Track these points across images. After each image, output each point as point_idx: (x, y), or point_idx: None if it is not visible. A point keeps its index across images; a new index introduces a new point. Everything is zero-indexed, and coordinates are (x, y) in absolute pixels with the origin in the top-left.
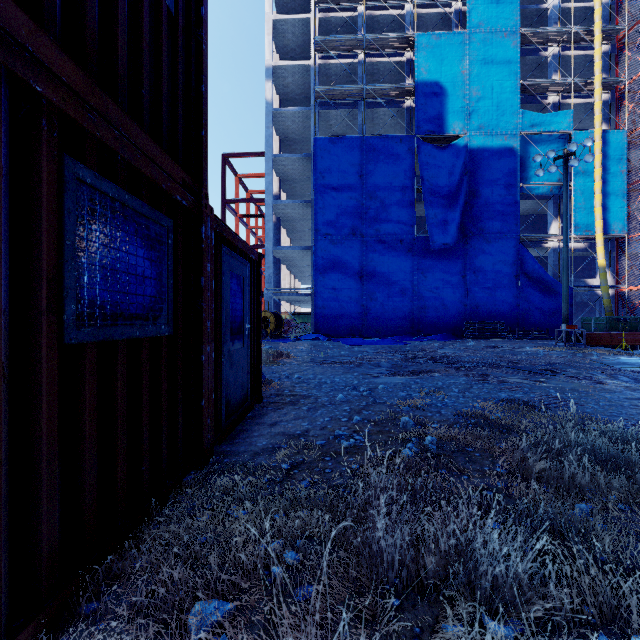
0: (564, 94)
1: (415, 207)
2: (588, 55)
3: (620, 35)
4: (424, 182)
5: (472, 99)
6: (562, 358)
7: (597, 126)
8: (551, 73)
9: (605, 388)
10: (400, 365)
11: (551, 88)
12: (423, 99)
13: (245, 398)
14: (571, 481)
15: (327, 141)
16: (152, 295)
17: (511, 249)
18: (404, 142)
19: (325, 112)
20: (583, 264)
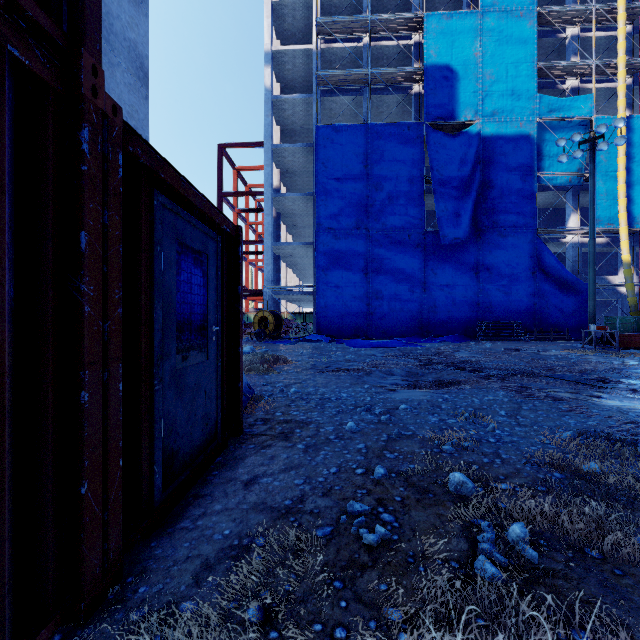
0: (584, 78)
1: (424, 199)
2: (609, 36)
3: None
4: (434, 172)
5: (485, 83)
6: (603, 364)
7: (621, 111)
8: (569, 56)
9: None
10: (416, 372)
11: (570, 71)
12: (433, 83)
13: (211, 436)
14: None
15: (330, 129)
16: None
17: (527, 244)
18: (412, 130)
19: (328, 99)
20: (604, 260)
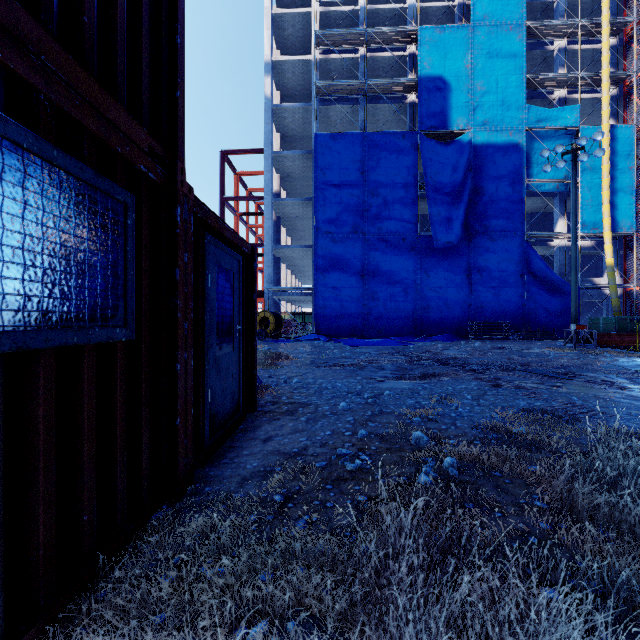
0: (570, 89)
1: (418, 204)
2: (595, 49)
3: (628, 28)
4: (427, 179)
5: (476, 94)
6: (575, 360)
7: (605, 121)
8: (557, 67)
9: (631, 395)
10: (405, 368)
11: (557, 83)
12: (426, 94)
13: (236, 408)
14: (638, 525)
15: (328, 137)
16: (101, 289)
17: (516, 247)
18: (407, 138)
19: (326, 108)
20: (590, 263)
